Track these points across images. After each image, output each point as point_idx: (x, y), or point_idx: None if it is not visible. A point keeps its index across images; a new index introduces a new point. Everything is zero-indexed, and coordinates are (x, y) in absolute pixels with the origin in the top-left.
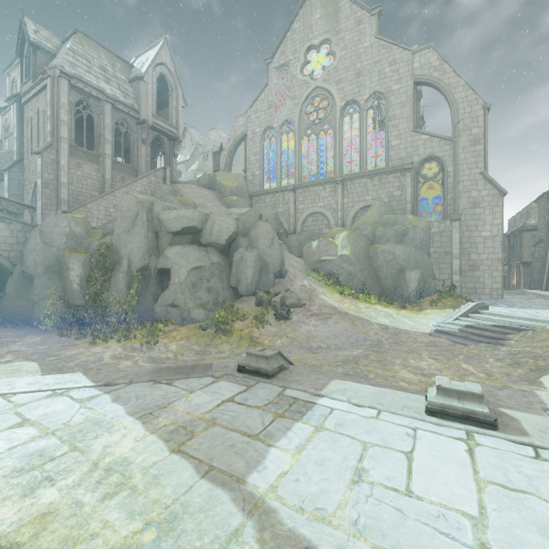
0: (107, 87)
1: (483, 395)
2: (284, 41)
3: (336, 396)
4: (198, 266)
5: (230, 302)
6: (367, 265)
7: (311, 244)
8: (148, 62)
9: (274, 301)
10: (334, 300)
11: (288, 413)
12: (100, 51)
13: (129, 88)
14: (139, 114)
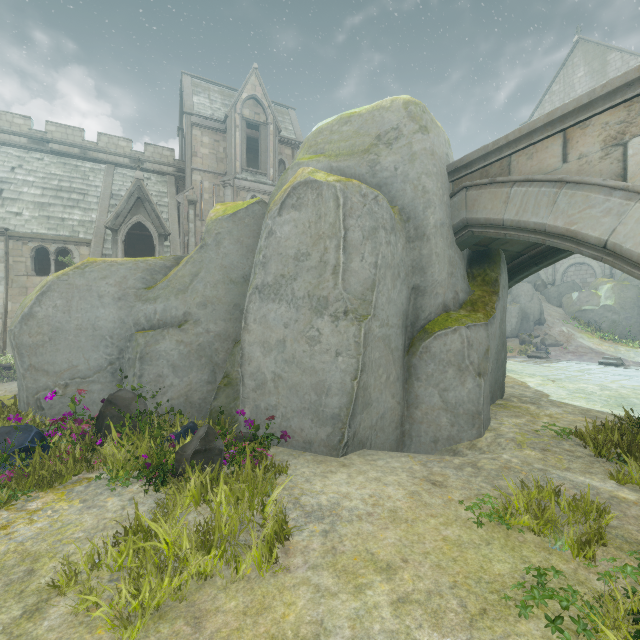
0: None
1: (615, 358)
2: (541, 104)
3: (567, 362)
4: None
5: None
6: (634, 314)
7: (571, 295)
8: None
9: (534, 342)
10: (591, 343)
11: (549, 362)
12: None
13: None
14: None
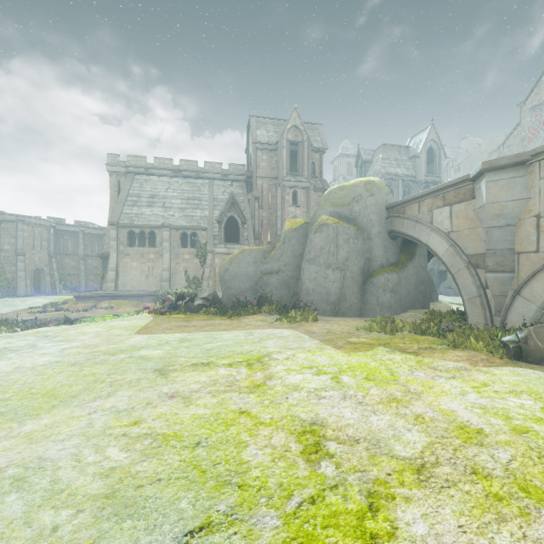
0: (399, 170)
1: None
2: (537, 86)
3: None
4: None
5: None
6: None
7: None
8: (421, 144)
9: None
10: None
11: None
12: (393, 149)
13: (409, 163)
14: (415, 178)
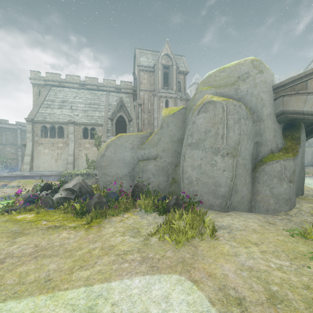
0: None
1: None
2: None
3: None
4: None
5: None
6: None
7: None
8: None
9: None
10: None
11: None
12: None
13: None
14: None
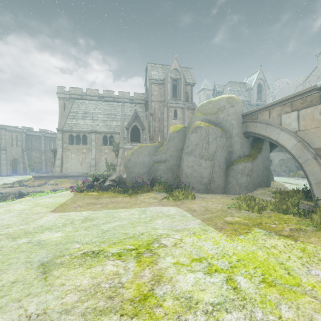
0: (240, 97)
1: None
2: None
3: None
4: (282, 159)
5: (295, 171)
6: None
7: None
8: (254, 81)
9: None
10: None
11: None
12: (236, 85)
13: (246, 93)
14: (250, 102)
